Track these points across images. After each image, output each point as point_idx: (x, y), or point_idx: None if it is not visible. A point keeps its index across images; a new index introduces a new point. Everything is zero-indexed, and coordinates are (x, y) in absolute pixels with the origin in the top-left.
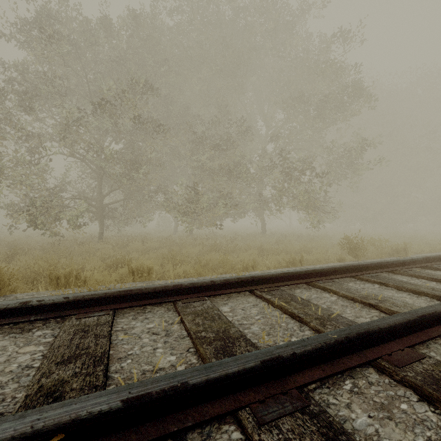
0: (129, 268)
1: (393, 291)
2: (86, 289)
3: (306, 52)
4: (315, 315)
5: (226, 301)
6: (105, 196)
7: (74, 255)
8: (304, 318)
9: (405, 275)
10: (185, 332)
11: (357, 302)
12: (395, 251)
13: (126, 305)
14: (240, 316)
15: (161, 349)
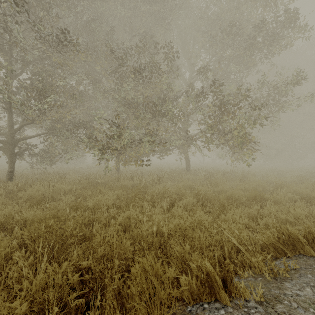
0: None
1: None
2: None
3: None
4: None
5: None
6: (16, 129)
7: None
8: None
9: None
10: None
11: None
12: None
13: None
14: None
15: None
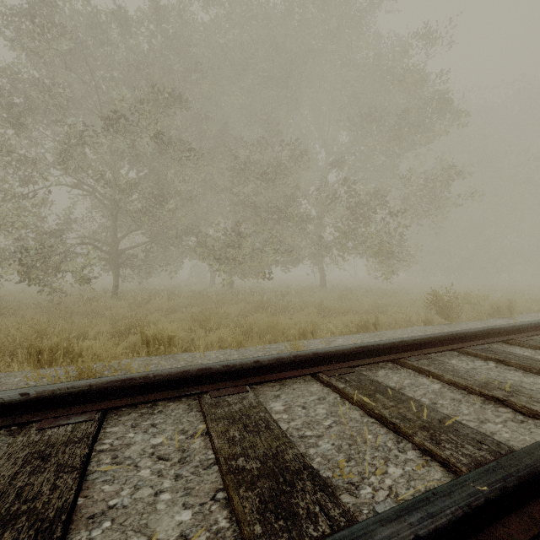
0: (142, 336)
1: (518, 374)
2: (75, 369)
3: (378, 57)
4: (418, 420)
5: (277, 391)
6: (121, 238)
7: (77, 315)
8: (403, 427)
9: (525, 347)
10: (212, 454)
11: (474, 393)
12: (497, 310)
13: (123, 402)
14: (299, 420)
15: (168, 492)
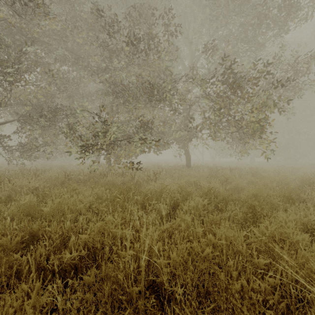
0: None
1: None
2: None
3: None
4: None
5: None
6: None
7: None
8: None
9: None
10: None
11: None
12: None
13: None
14: None
15: None
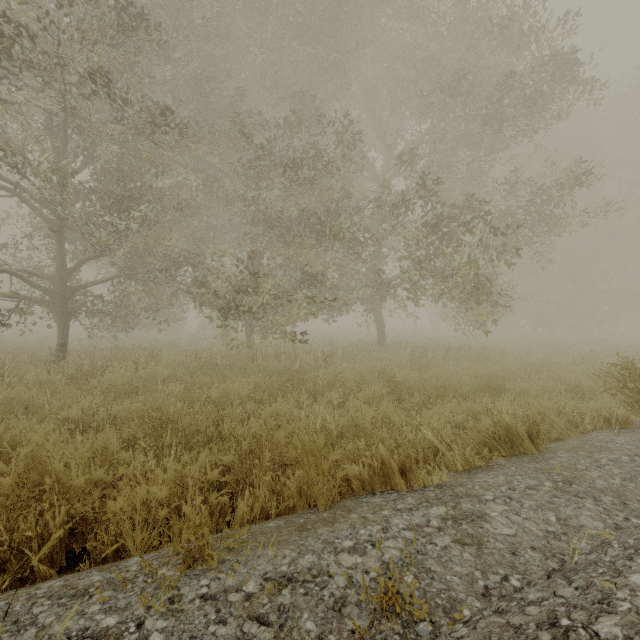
0: None
1: None
2: None
3: (466, 3)
4: None
5: None
6: (72, 270)
7: None
8: None
9: None
10: None
11: None
12: None
13: None
14: None
15: None
